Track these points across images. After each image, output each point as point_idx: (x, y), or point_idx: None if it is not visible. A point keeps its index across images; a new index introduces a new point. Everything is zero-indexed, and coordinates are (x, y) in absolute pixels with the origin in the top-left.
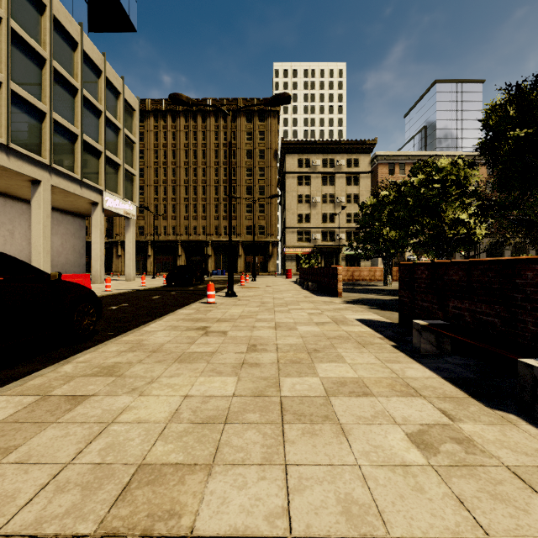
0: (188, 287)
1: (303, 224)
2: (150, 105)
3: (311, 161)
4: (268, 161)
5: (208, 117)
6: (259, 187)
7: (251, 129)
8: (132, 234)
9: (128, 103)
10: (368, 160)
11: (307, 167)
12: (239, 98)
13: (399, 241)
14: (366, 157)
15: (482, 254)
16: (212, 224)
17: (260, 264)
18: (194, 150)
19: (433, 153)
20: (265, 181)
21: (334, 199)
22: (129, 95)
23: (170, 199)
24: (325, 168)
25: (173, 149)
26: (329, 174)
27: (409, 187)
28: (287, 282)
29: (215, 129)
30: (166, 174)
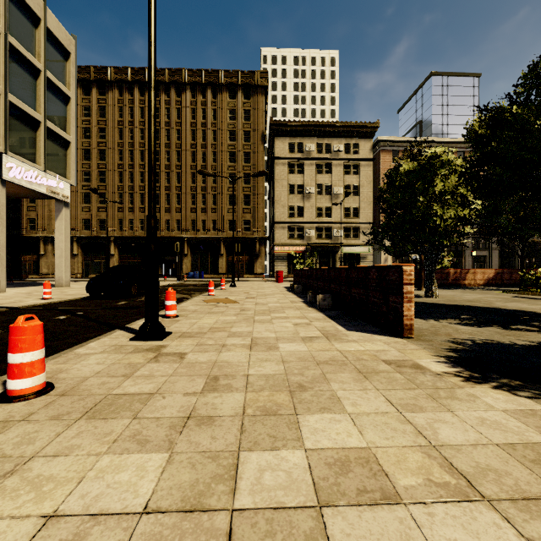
0: (119, 301)
1: (295, 218)
2: (112, 74)
3: (304, 146)
4: (254, 145)
5: (184, 91)
6: (244, 175)
7: (235, 107)
8: (64, 223)
9: (56, 39)
10: (369, 146)
11: (299, 153)
12: (221, 70)
13: (455, 227)
14: (366, 142)
15: (495, 254)
16: (188, 217)
17: (245, 265)
18: (167, 129)
19: (441, 139)
20: (251, 168)
21: (331, 190)
22: (56, 27)
23: (137, 187)
24: (321, 154)
25: (141, 127)
26: (324, 161)
27: (510, 117)
28: (277, 288)
29: (192, 105)
30: (132, 157)
